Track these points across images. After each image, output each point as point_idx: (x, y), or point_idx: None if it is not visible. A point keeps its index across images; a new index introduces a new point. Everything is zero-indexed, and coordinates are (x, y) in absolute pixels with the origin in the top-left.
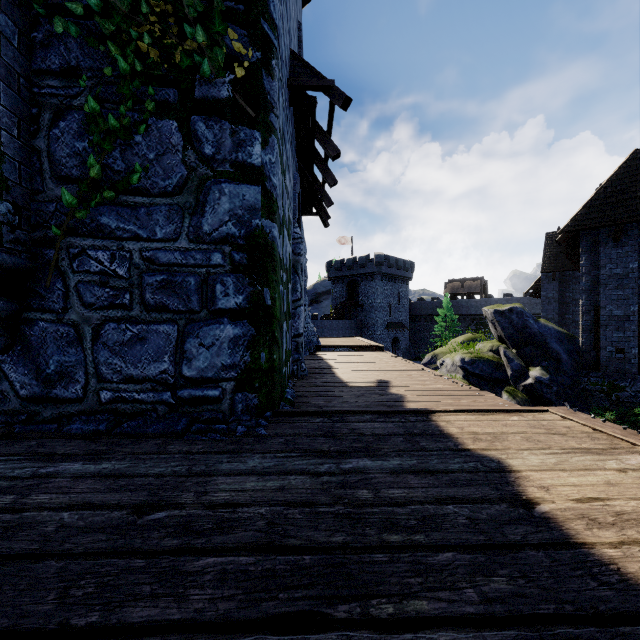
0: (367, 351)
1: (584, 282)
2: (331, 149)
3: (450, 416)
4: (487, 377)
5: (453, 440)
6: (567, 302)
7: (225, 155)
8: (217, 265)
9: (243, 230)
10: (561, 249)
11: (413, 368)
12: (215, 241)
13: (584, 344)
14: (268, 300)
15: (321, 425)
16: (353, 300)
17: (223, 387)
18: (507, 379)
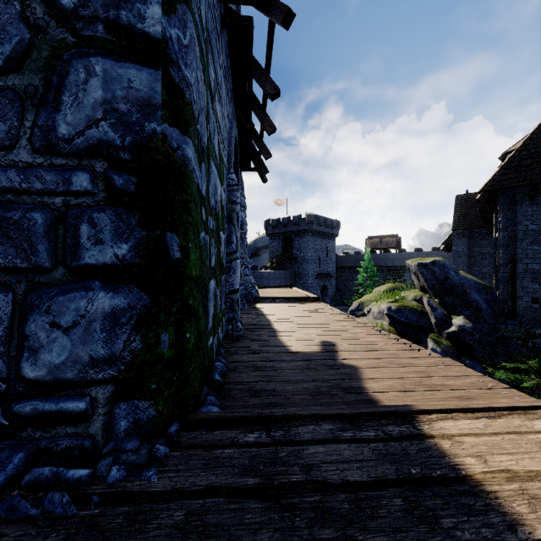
0: (304, 302)
1: (501, 237)
2: (270, 87)
3: (446, 422)
4: (412, 324)
5: (493, 504)
6: (475, 256)
7: (96, 9)
8: (82, 192)
9: (129, 137)
10: (469, 209)
11: (355, 324)
12: (78, 152)
13: (501, 294)
14: (175, 251)
15: (255, 455)
16: (288, 253)
17: (92, 395)
18: (431, 326)
